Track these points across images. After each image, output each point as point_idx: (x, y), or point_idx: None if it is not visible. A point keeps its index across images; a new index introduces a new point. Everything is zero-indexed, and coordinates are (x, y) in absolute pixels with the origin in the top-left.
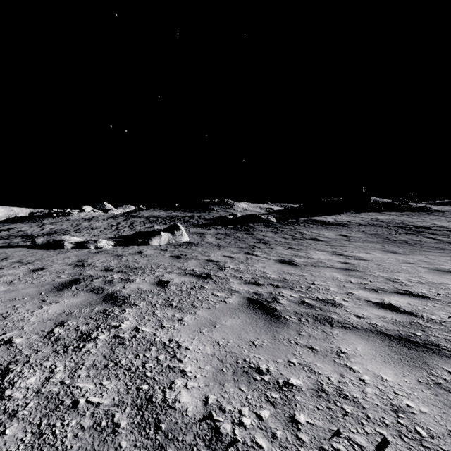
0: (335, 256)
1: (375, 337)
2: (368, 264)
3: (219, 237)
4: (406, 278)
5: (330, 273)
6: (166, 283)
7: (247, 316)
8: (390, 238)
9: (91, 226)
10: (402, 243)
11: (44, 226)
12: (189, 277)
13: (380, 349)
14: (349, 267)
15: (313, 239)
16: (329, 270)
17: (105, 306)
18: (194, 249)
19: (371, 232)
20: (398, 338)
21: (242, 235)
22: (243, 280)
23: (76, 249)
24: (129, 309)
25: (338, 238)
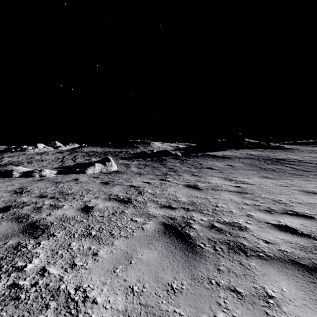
0: (227, 181)
1: (293, 270)
2: (253, 187)
3: (140, 167)
4: (287, 199)
5: (228, 196)
6: (91, 209)
7: (164, 246)
8: (262, 167)
9: (42, 159)
10: (270, 171)
11: (3, 159)
12: (113, 202)
13: (306, 287)
14: (240, 190)
15: (209, 168)
16: (226, 193)
17: (21, 238)
18: (121, 176)
19: (248, 163)
20: (315, 270)
21: (157, 165)
22: (159, 204)
23: (23, 177)
24: (45, 241)
25: (226, 167)
